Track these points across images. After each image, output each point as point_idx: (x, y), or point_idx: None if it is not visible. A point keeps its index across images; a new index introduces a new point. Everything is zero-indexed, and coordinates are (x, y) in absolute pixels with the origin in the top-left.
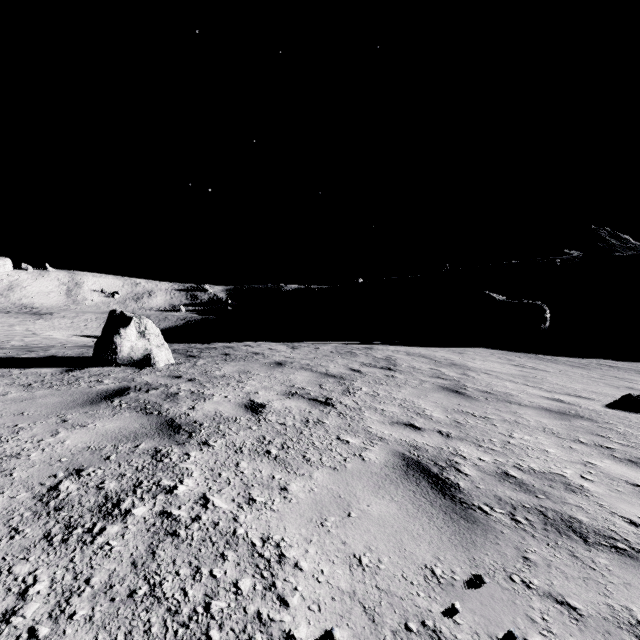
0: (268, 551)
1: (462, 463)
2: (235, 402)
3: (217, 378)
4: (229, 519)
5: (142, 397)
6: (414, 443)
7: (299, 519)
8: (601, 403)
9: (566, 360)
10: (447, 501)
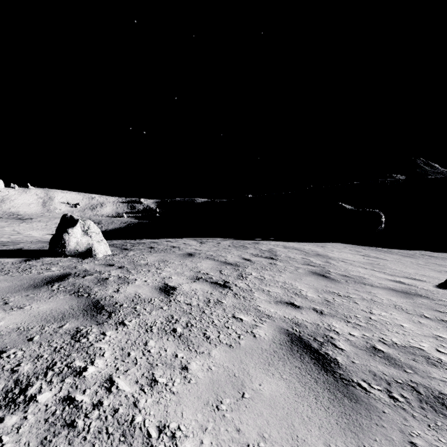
0: (163, 444)
1: (336, 338)
2: (152, 285)
3: (141, 266)
4: (129, 404)
5: (78, 282)
6: (295, 320)
7: (196, 402)
8: (432, 284)
9: (398, 251)
10: (329, 377)
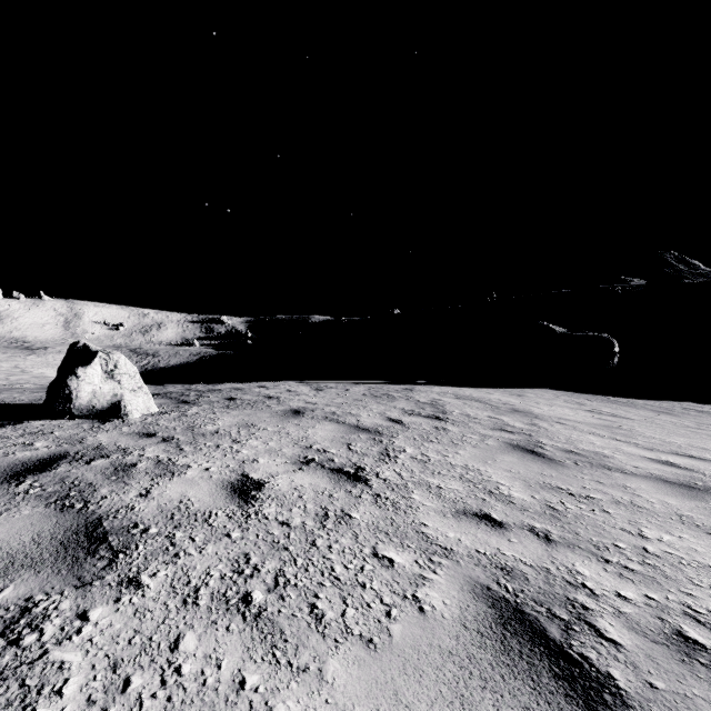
0: None
1: (595, 609)
2: (218, 479)
3: (205, 436)
4: None
5: (74, 473)
6: (500, 559)
7: None
8: None
9: (644, 403)
10: None
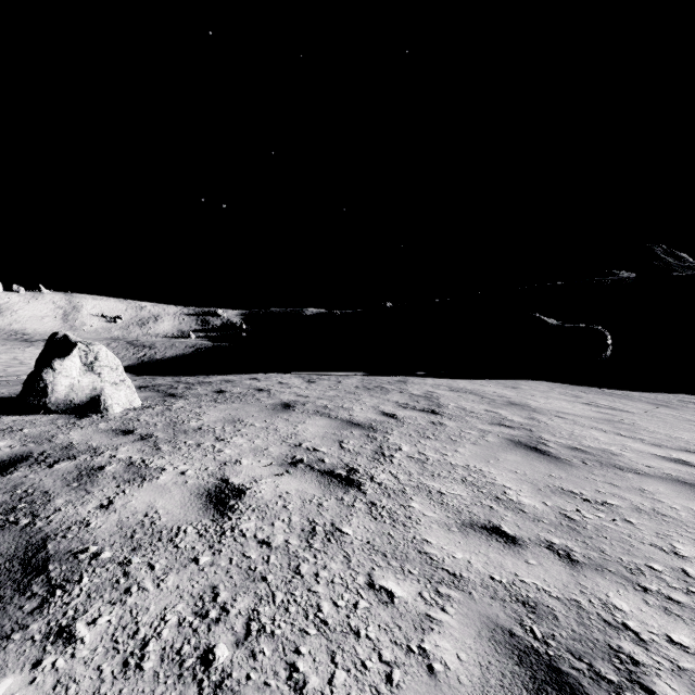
0: None
1: (647, 663)
2: (193, 485)
3: (187, 433)
4: None
5: (30, 479)
6: (520, 589)
7: None
8: None
9: (640, 396)
10: None
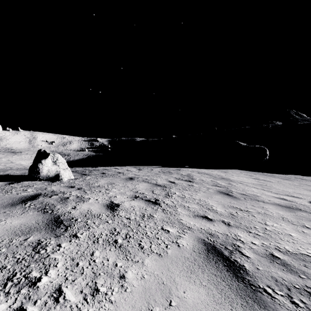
0: None
1: (242, 247)
2: (101, 203)
3: (94, 187)
4: None
5: (45, 200)
6: (209, 231)
7: None
8: (306, 200)
9: (278, 175)
10: (240, 284)
